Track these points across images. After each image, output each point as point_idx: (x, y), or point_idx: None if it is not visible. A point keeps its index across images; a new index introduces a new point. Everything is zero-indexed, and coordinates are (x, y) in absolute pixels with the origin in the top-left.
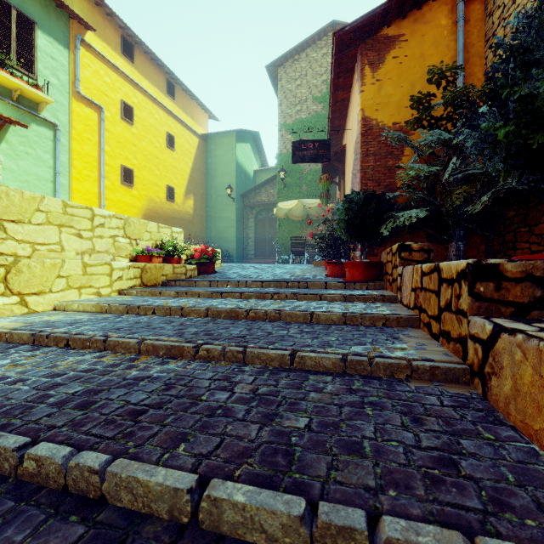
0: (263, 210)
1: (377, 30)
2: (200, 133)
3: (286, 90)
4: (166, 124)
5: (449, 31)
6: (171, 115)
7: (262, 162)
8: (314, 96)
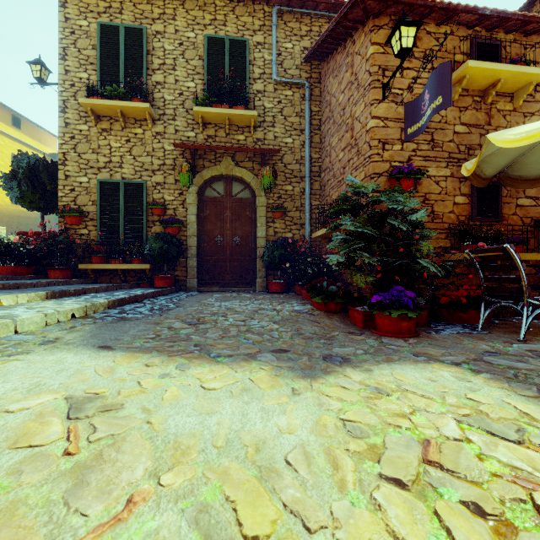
0: None
1: None
2: (48, 152)
3: None
4: (11, 148)
5: None
6: (17, 140)
7: None
8: None
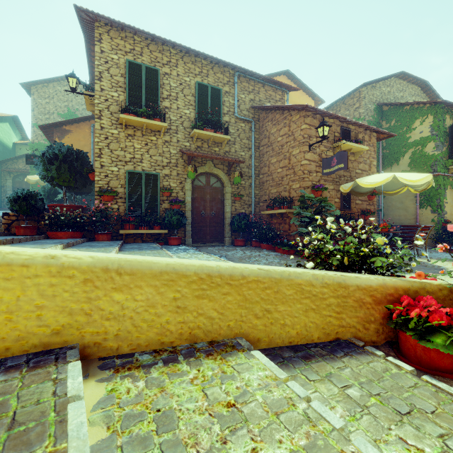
0: (21, 175)
1: (62, 125)
2: None
3: (37, 102)
4: None
5: (89, 134)
6: None
7: (22, 136)
8: (59, 113)
